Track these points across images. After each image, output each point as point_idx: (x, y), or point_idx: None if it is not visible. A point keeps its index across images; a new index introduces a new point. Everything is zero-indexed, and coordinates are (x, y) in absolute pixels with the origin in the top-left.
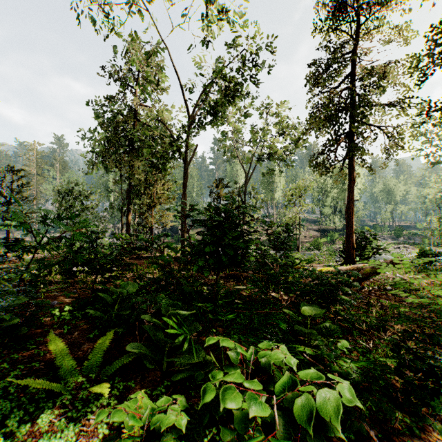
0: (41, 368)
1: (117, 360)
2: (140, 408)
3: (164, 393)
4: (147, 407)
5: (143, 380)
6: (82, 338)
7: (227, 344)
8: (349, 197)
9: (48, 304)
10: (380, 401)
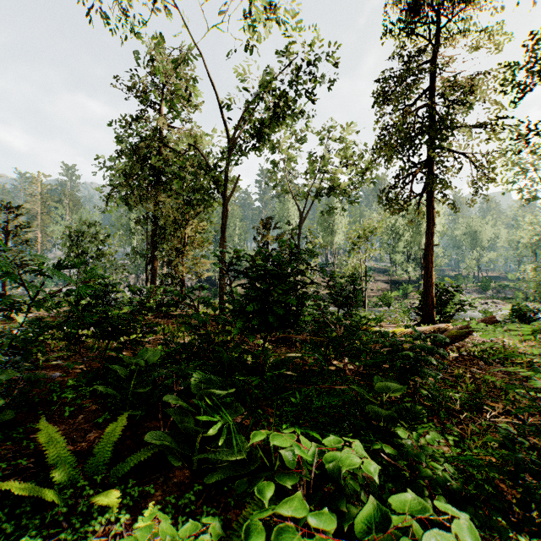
0: (30, 466)
1: (132, 456)
2: (157, 535)
3: (194, 501)
4: (165, 538)
5: (166, 482)
6: (88, 424)
7: (280, 442)
8: (428, 240)
9: (48, 377)
10: (489, 517)
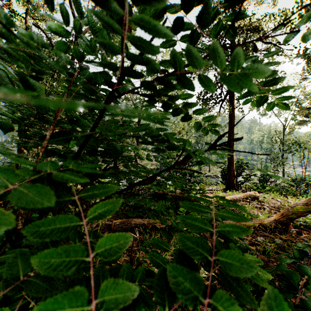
0: None
1: None
2: None
3: None
4: None
5: None
6: None
7: None
8: (230, 130)
9: None
10: None
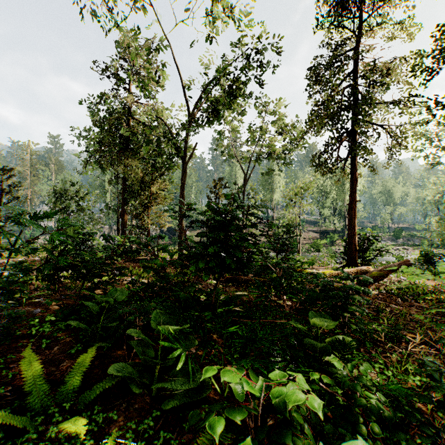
0: (8, 394)
1: (98, 384)
2: None
3: (153, 426)
4: None
5: (128, 408)
6: (62, 354)
7: (229, 378)
8: (352, 197)
9: (30, 312)
10: (419, 443)
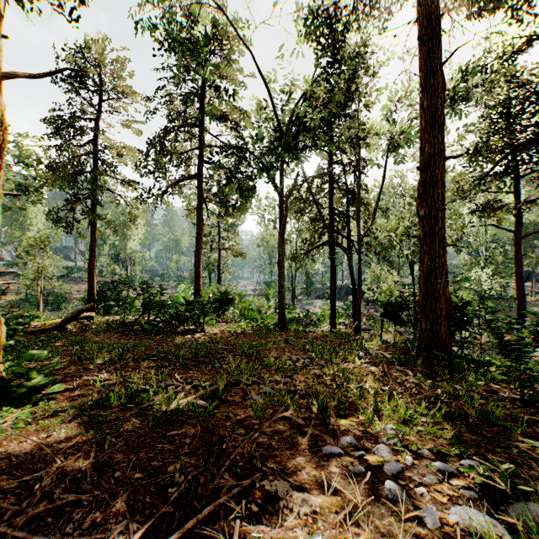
0: None
1: None
2: None
3: None
4: None
5: None
6: None
7: None
8: (91, 253)
9: None
10: None
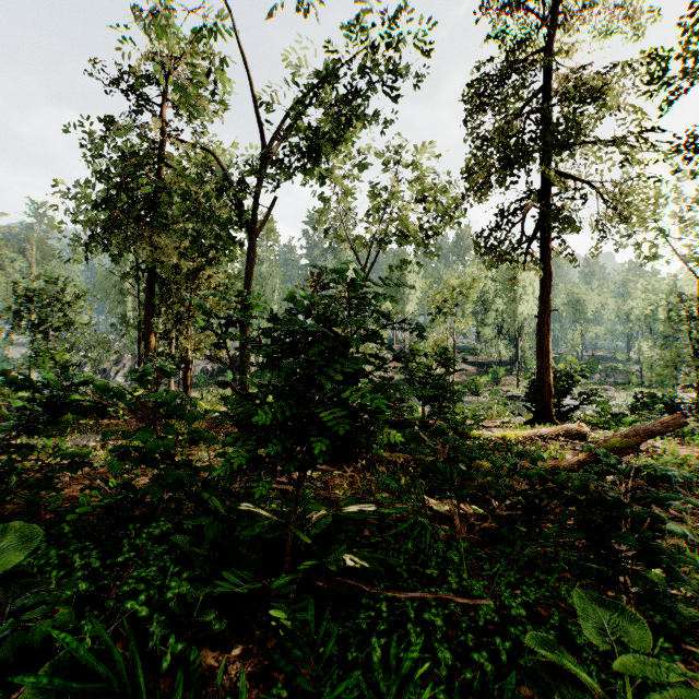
0: None
1: None
2: None
3: None
4: None
5: None
6: None
7: None
8: (543, 304)
9: None
10: None
